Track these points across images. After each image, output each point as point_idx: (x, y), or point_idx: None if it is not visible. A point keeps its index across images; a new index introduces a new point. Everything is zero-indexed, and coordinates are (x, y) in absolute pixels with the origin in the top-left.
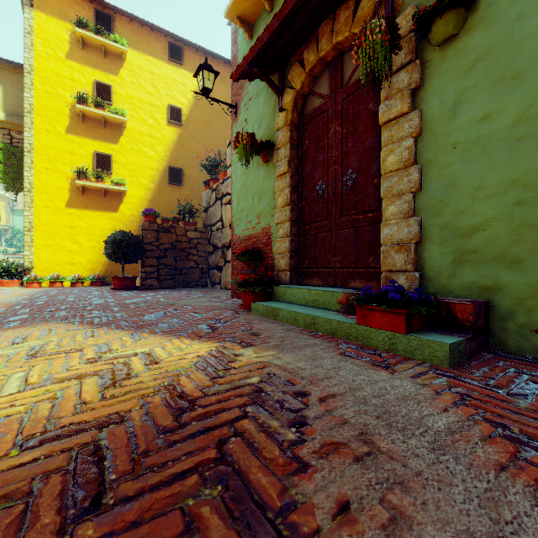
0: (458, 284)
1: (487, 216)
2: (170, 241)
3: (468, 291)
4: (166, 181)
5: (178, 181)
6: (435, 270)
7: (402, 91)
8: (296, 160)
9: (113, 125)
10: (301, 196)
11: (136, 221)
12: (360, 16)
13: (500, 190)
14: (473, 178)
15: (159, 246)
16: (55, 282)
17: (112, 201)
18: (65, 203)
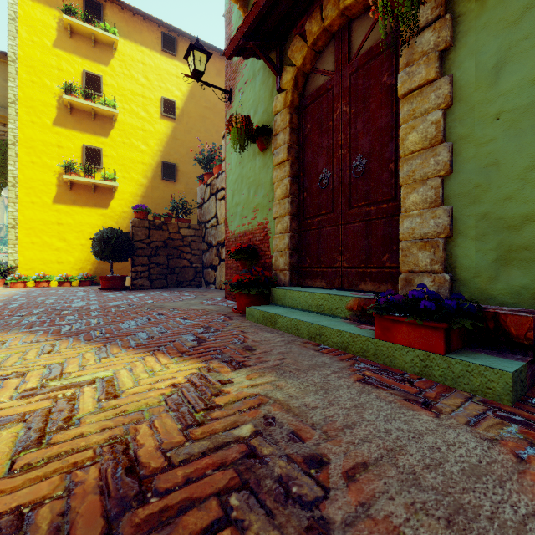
0: (503, 289)
1: None
2: (162, 239)
3: (517, 297)
4: (160, 177)
5: (172, 176)
6: (470, 271)
7: (427, 54)
8: (296, 146)
9: (104, 118)
10: (302, 187)
11: (128, 218)
12: None
13: None
14: (524, 155)
15: (150, 244)
16: (40, 281)
17: (102, 197)
18: (52, 198)
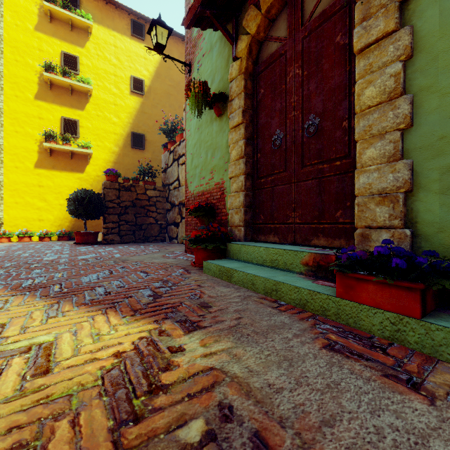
0: None
1: None
2: (130, 199)
3: None
4: (129, 146)
5: (140, 145)
6: (433, 226)
7: (385, 6)
8: (250, 110)
9: (80, 93)
10: (256, 148)
11: (101, 181)
12: None
13: None
14: None
15: (120, 204)
16: (23, 237)
17: (78, 162)
18: (33, 163)
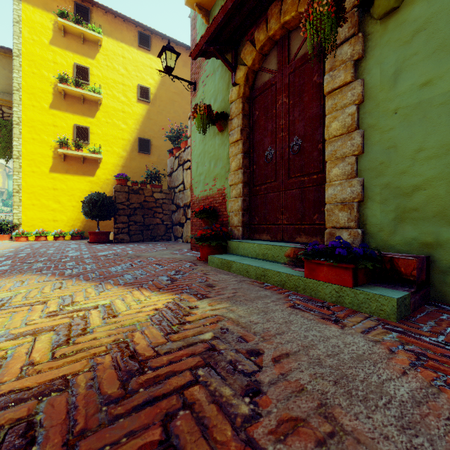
0: (399, 240)
1: (427, 176)
2: (139, 201)
3: (409, 246)
4: (136, 150)
5: (146, 150)
6: (376, 226)
7: (345, 62)
8: (247, 128)
9: (91, 102)
10: (252, 160)
11: (110, 184)
12: None
13: (441, 151)
14: (414, 141)
15: (129, 206)
16: (40, 236)
17: (89, 167)
18: (49, 168)
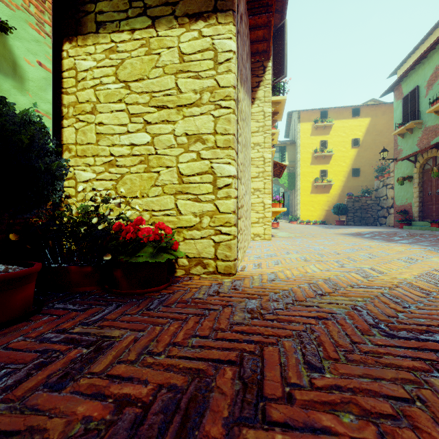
0: None
1: None
2: (358, 206)
3: None
4: (351, 176)
5: (357, 174)
6: None
7: None
8: (421, 183)
9: (327, 156)
10: (423, 194)
11: (337, 196)
12: (438, 153)
13: None
14: None
15: (353, 208)
16: (308, 222)
17: (326, 189)
18: (309, 192)
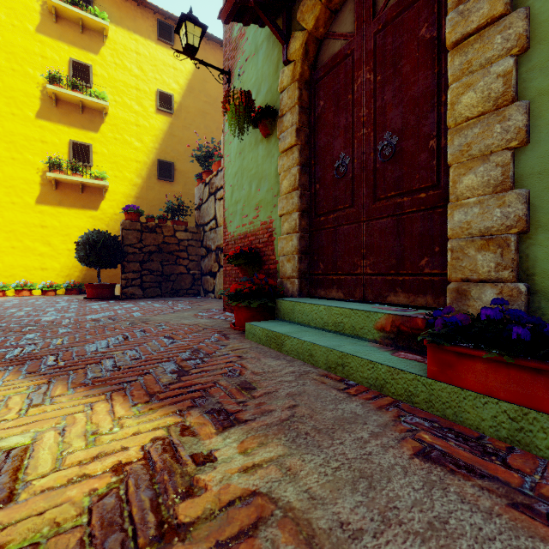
0: None
1: None
2: (155, 243)
3: None
4: (155, 176)
5: (169, 176)
6: None
7: None
8: (306, 129)
9: (93, 111)
10: (313, 177)
11: (120, 221)
12: None
13: None
14: None
15: (142, 249)
16: (21, 290)
17: (91, 197)
18: (35, 198)
